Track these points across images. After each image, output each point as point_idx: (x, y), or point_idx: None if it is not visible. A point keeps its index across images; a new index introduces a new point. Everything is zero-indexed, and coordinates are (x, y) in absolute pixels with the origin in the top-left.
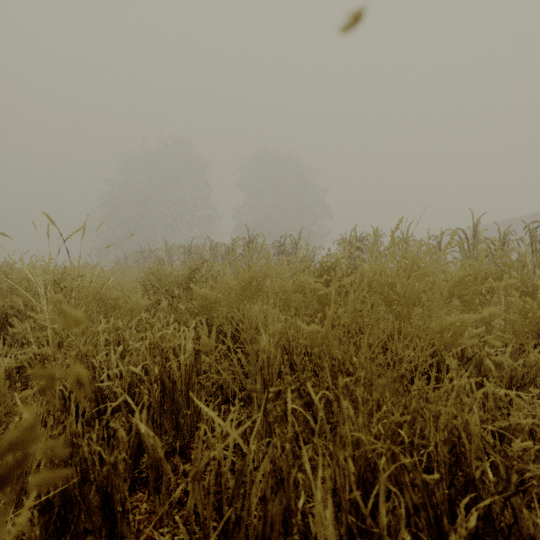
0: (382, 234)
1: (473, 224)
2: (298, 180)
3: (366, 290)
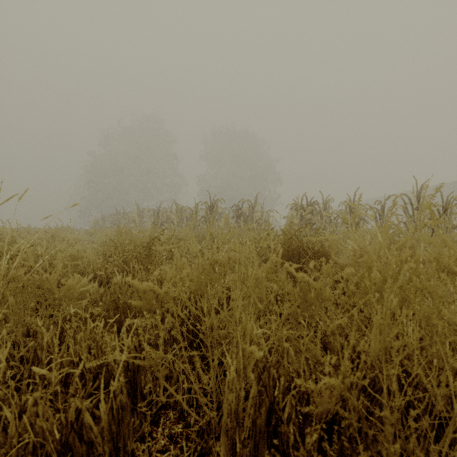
0: (330, 199)
1: (417, 190)
2: (252, 152)
3: (396, 301)
